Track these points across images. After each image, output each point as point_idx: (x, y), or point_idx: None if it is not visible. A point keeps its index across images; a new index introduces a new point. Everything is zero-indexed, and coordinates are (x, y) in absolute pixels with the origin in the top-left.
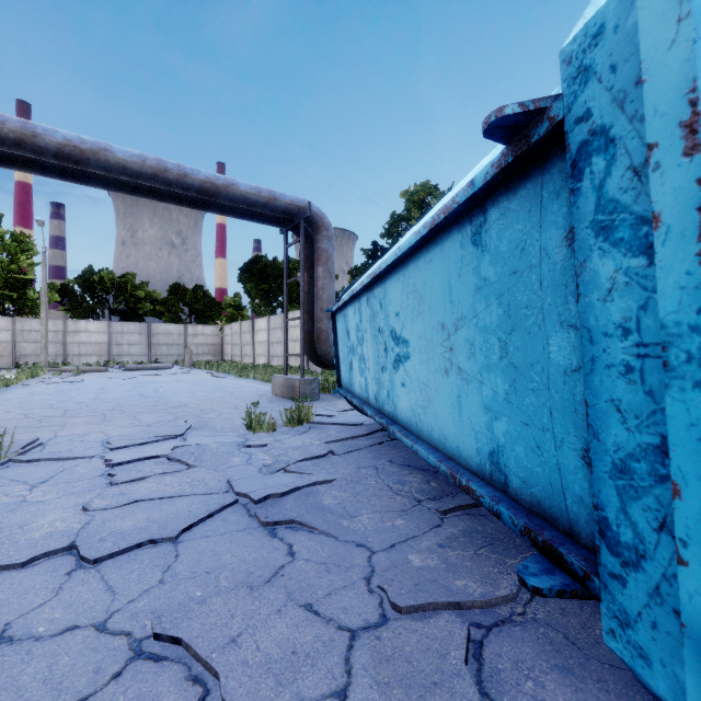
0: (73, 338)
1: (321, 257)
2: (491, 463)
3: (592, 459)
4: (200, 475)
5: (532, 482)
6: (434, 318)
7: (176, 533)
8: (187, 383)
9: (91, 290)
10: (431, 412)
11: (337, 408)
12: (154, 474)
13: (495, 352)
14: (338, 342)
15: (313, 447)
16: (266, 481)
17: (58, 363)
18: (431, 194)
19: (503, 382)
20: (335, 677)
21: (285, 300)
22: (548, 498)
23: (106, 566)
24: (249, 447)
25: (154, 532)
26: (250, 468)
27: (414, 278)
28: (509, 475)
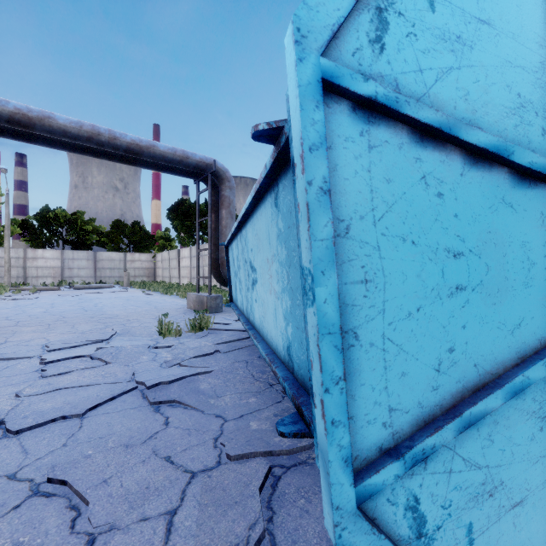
0: (32, 264)
1: (224, 203)
2: (288, 355)
3: (307, 349)
4: (113, 369)
5: (301, 366)
6: (264, 254)
7: (83, 411)
8: (122, 299)
9: (47, 225)
10: (266, 320)
11: (235, 317)
12: (78, 369)
13: (285, 279)
14: (230, 268)
15: (205, 347)
16: (162, 373)
17: (19, 283)
18: None
19: (289, 300)
20: (172, 502)
21: (197, 235)
22: (306, 376)
23: (25, 436)
24: (156, 348)
25: (67, 411)
26: (153, 363)
27: (256, 225)
28: (294, 362)
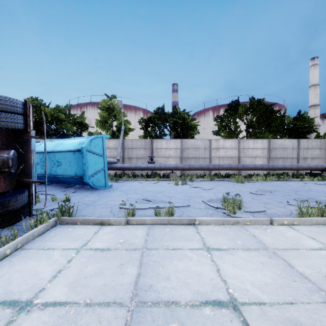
0: None
1: None
2: (75, 174)
3: (83, 170)
4: None
5: (79, 174)
6: (68, 160)
7: None
8: None
9: None
10: (66, 171)
11: None
12: None
13: (76, 164)
14: None
15: None
16: None
17: None
18: (41, 104)
19: (77, 166)
20: (62, 193)
21: None
22: (80, 175)
23: None
24: None
25: None
26: None
27: (64, 154)
28: (77, 175)
